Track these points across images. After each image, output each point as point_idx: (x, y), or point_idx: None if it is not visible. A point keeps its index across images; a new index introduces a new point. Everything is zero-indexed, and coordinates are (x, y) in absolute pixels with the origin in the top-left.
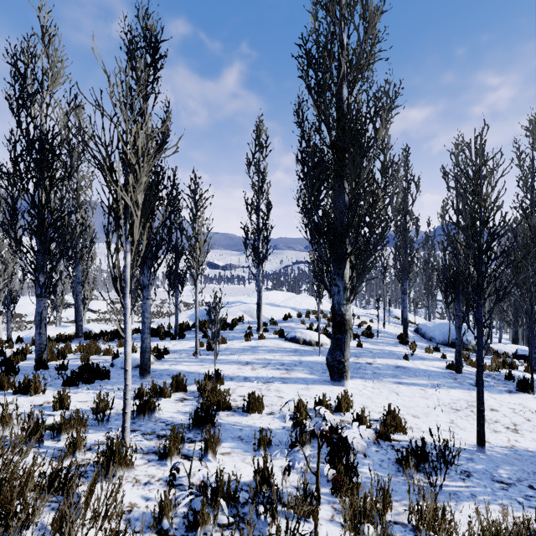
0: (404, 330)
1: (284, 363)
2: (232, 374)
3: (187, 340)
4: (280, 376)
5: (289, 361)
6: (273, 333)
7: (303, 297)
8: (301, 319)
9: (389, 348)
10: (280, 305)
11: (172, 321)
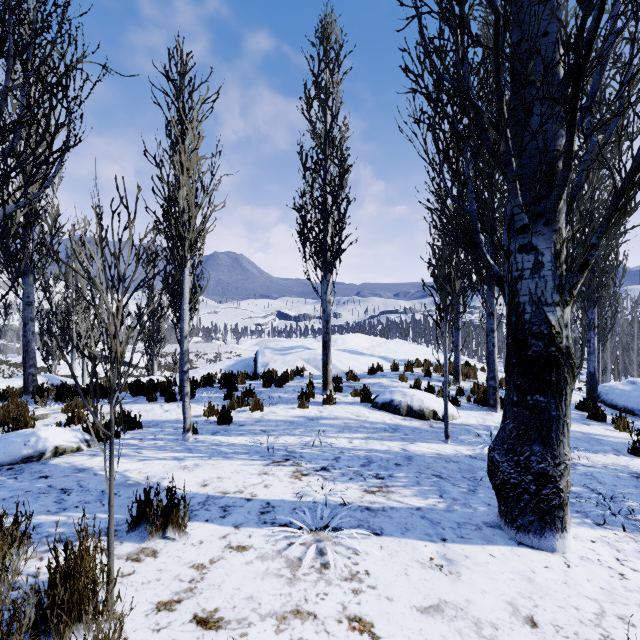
0: (590, 394)
1: (371, 460)
2: (235, 493)
3: (194, 402)
4: (361, 501)
5: (382, 453)
6: (351, 394)
7: (399, 343)
8: (398, 373)
9: (579, 428)
10: (364, 352)
11: (200, 374)
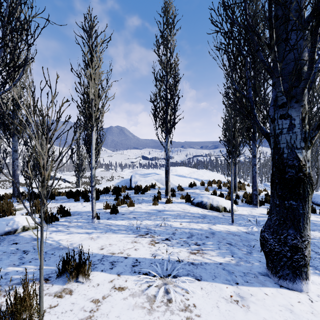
0: None
1: (192, 234)
2: (118, 253)
3: (99, 202)
4: (188, 259)
5: (198, 230)
6: (180, 198)
7: (204, 171)
8: (204, 187)
9: None
10: (186, 176)
11: (103, 187)
